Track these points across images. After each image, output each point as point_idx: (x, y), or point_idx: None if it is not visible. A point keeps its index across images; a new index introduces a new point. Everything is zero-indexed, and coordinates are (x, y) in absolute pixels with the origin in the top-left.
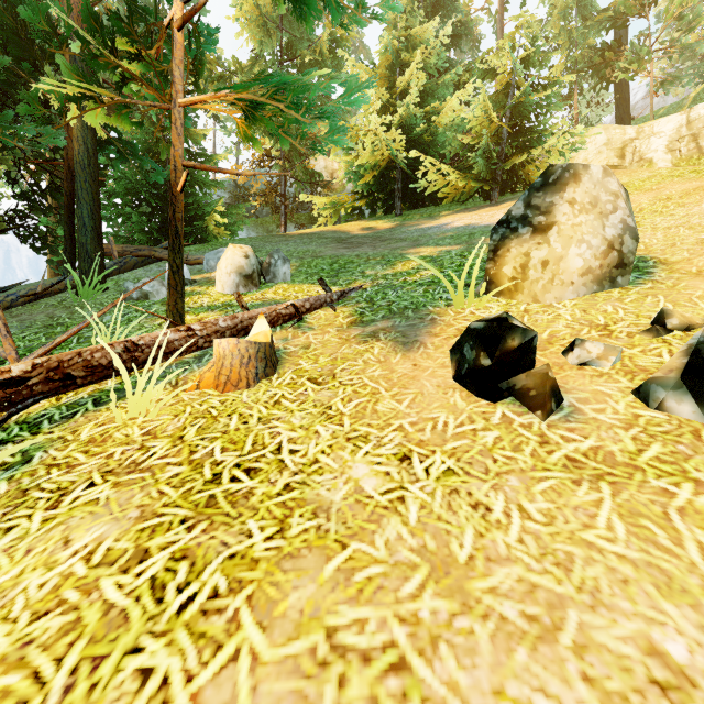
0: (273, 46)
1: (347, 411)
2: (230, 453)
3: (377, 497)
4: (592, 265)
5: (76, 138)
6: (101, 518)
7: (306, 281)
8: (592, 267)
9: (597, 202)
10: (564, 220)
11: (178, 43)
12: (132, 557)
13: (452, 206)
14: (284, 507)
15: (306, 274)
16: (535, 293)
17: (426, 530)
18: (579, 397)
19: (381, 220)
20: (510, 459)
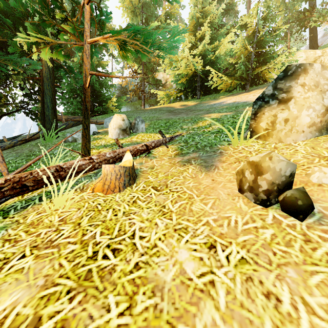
0: (138, 21)
1: (174, 210)
2: (105, 236)
3: (195, 280)
4: (315, 121)
5: (44, 65)
6: (21, 284)
7: (153, 131)
8: (315, 122)
9: (318, 85)
10: (299, 95)
11: (87, 11)
12: (29, 324)
13: (225, 93)
14: (133, 284)
15: (153, 128)
16: (280, 137)
17: (233, 317)
18: (324, 206)
19: (190, 101)
20: (285, 253)
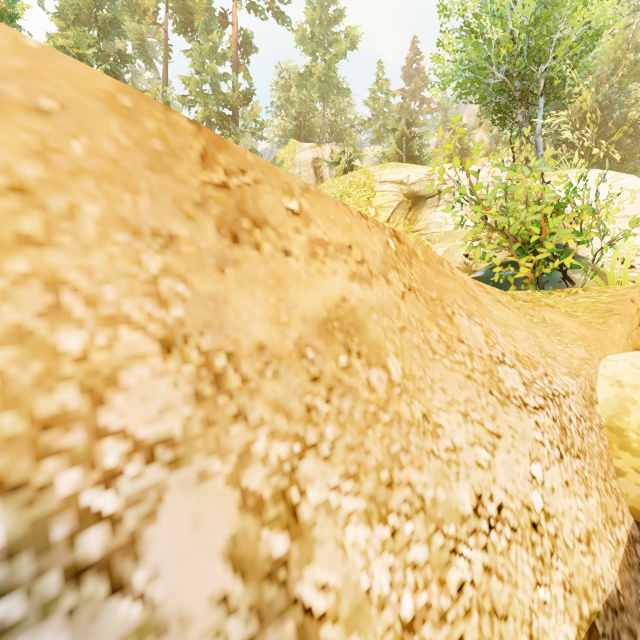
0: None
1: None
2: None
3: None
4: None
5: None
6: None
7: None
8: None
9: None
10: None
11: None
12: None
13: None
14: None
15: None
16: None
17: None
18: None
19: None
20: None
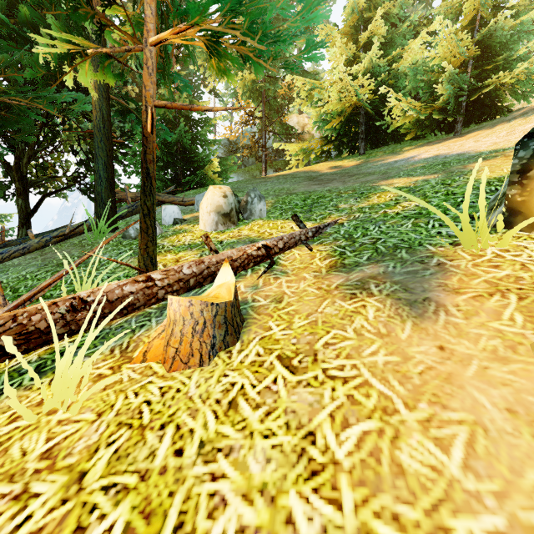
0: None
1: (343, 458)
2: None
3: None
4: None
5: (94, 106)
6: None
7: (280, 216)
8: None
9: None
10: None
11: None
12: None
13: (413, 142)
14: None
15: (280, 210)
16: None
17: None
18: None
19: (346, 159)
20: None
